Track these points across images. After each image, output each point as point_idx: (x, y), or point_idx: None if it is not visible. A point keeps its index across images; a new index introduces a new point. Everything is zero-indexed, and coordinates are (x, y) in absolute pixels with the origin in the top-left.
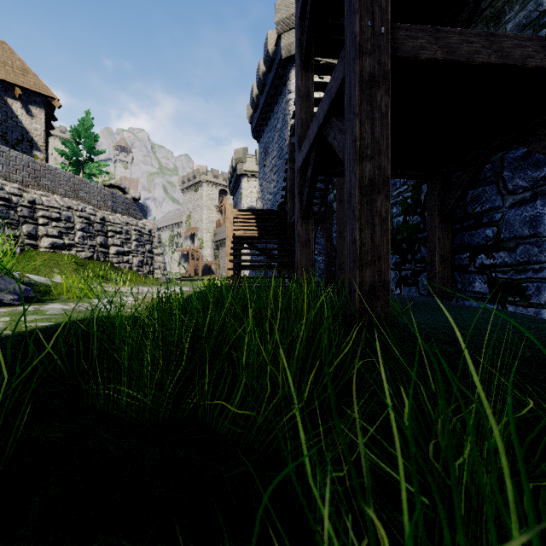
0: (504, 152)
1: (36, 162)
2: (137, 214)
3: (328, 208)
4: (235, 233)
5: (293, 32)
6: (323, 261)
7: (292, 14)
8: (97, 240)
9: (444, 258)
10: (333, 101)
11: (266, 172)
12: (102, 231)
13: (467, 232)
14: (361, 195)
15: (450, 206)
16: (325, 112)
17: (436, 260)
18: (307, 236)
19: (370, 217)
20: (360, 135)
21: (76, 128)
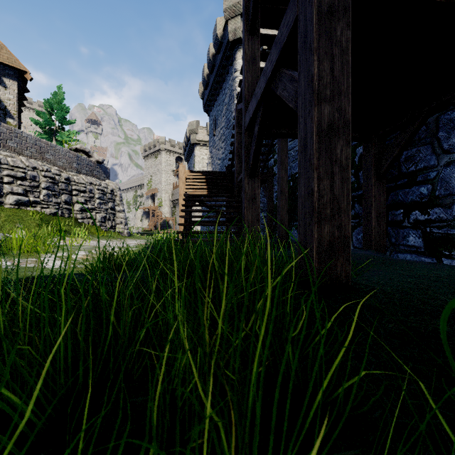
0: (439, 113)
1: (2, 125)
2: (101, 175)
3: (270, 170)
4: (187, 191)
5: (238, 18)
6: (265, 217)
7: (238, 2)
8: (62, 197)
9: (379, 214)
10: (284, 49)
11: (215, 141)
12: (67, 190)
13: (401, 190)
14: (319, 141)
15: (386, 166)
16: (274, 63)
17: (372, 216)
18: (253, 193)
19: (329, 165)
20: (318, 73)
21: (49, 101)
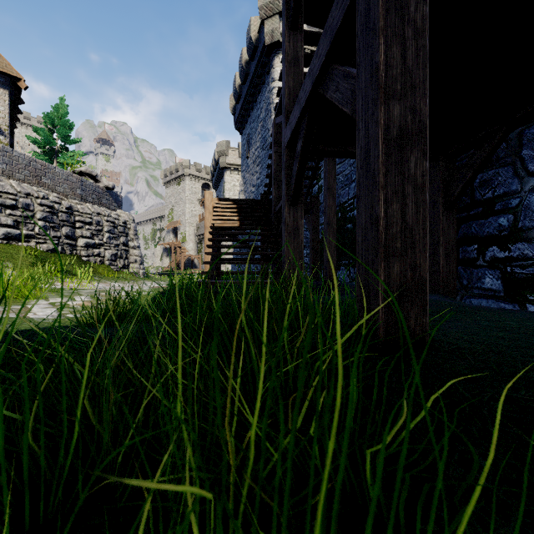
0: (523, 127)
1: None
2: (111, 204)
3: (315, 198)
4: (214, 223)
5: (276, 18)
6: (308, 255)
7: None
8: (62, 231)
9: (448, 251)
10: (336, 38)
11: (249, 164)
12: (69, 221)
13: (475, 221)
14: (386, 152)
15: (457, 192)
16: (323, 57)
17: (440, 253)
18: (295, 225)
19: (400, 184)
20: (385, 61)
21: (49, 115)
